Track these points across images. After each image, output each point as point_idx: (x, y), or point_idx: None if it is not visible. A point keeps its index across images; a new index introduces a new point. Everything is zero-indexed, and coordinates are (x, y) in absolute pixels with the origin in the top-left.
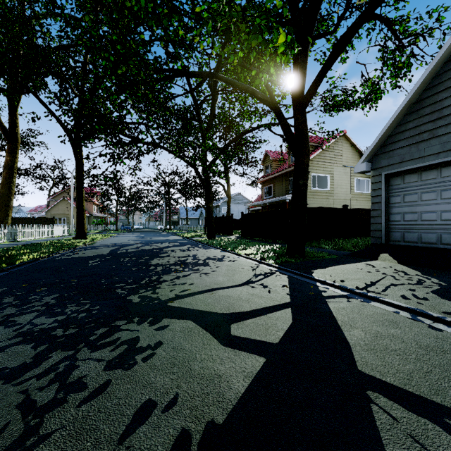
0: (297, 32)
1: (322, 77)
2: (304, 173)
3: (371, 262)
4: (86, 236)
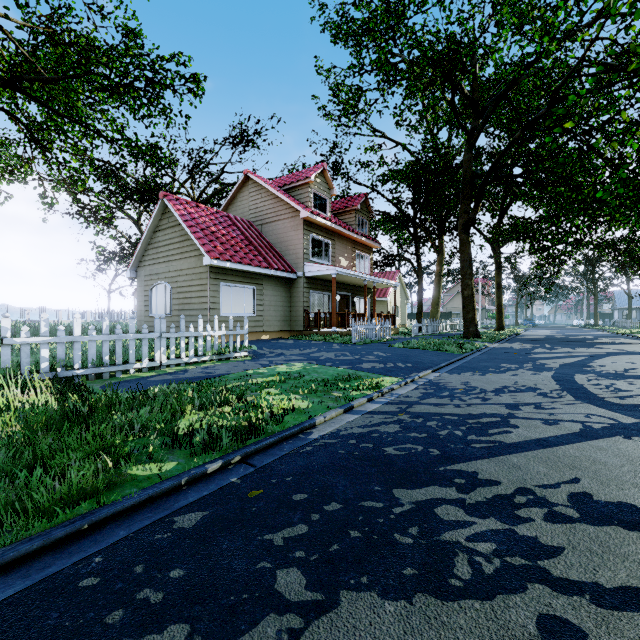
0: None
1: None
2: None
3: None
4: (504, 329)
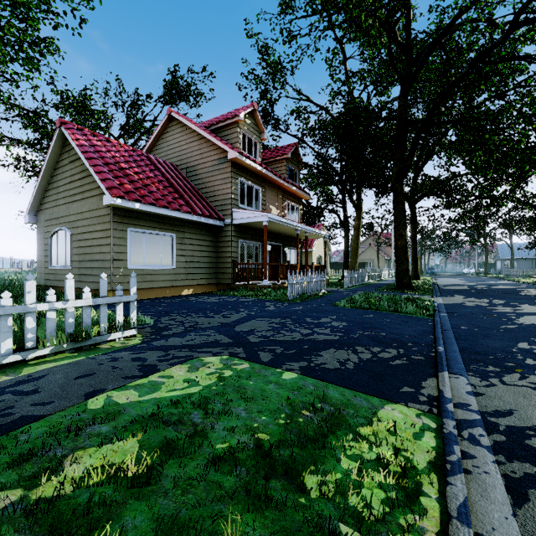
0: None
1: None
2: None
3: None
4: (419, 278)
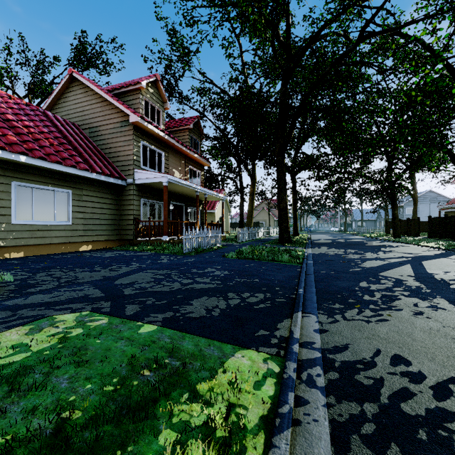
0: None
1: None
2: None
3: None
4: (298, 234)
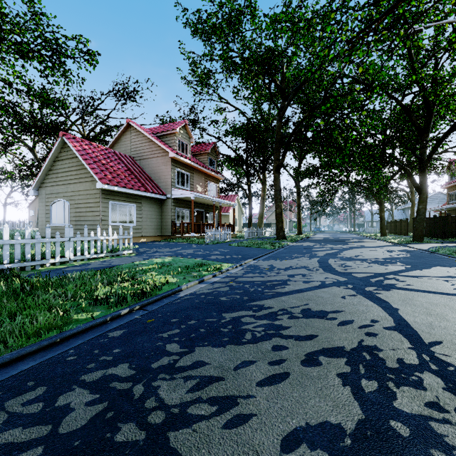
0: (418, 134)
1: (430, 158)
2: (422, 202)
3: (448, 244)
4: (302, 234)
